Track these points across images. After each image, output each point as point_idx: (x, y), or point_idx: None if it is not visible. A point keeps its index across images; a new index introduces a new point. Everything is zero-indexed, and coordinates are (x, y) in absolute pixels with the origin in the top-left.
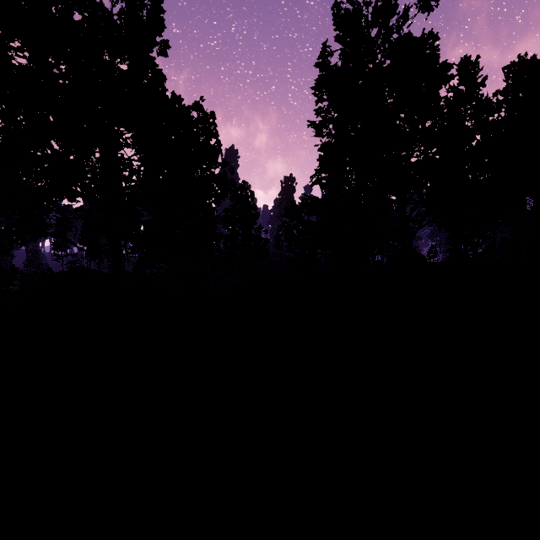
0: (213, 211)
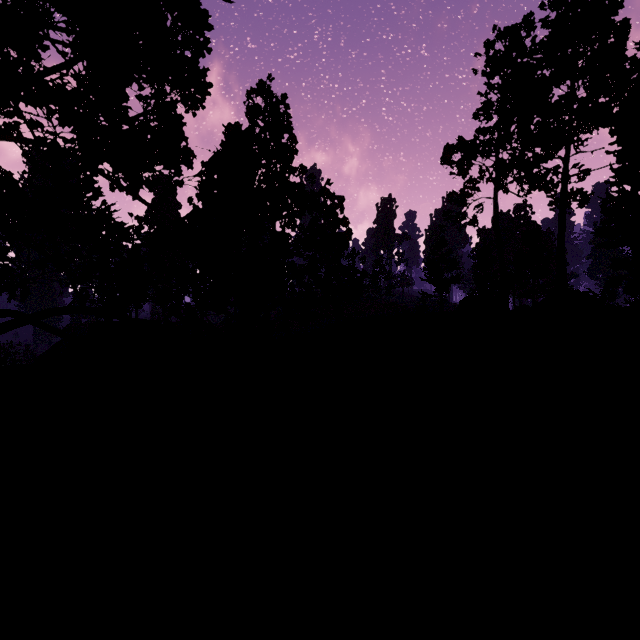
0: (285, 237)
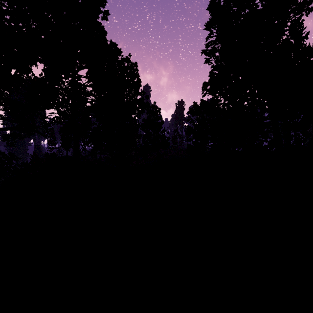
0: (136, 121)
